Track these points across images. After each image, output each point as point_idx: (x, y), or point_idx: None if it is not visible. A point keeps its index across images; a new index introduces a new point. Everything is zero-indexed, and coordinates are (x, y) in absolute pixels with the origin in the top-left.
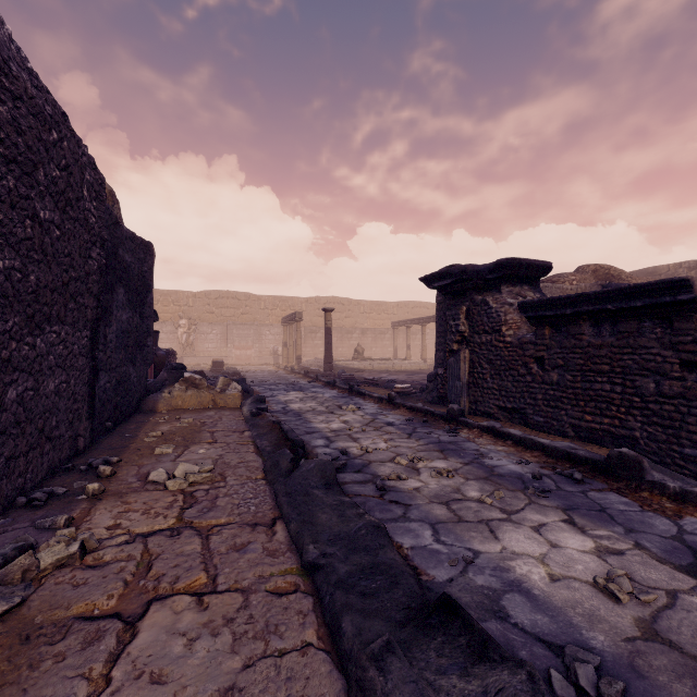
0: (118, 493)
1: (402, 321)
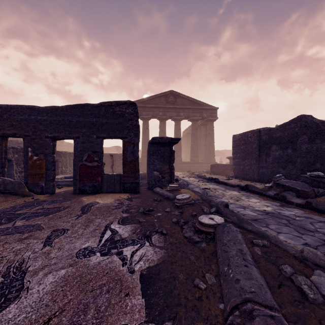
0: (233, 179)
1: None
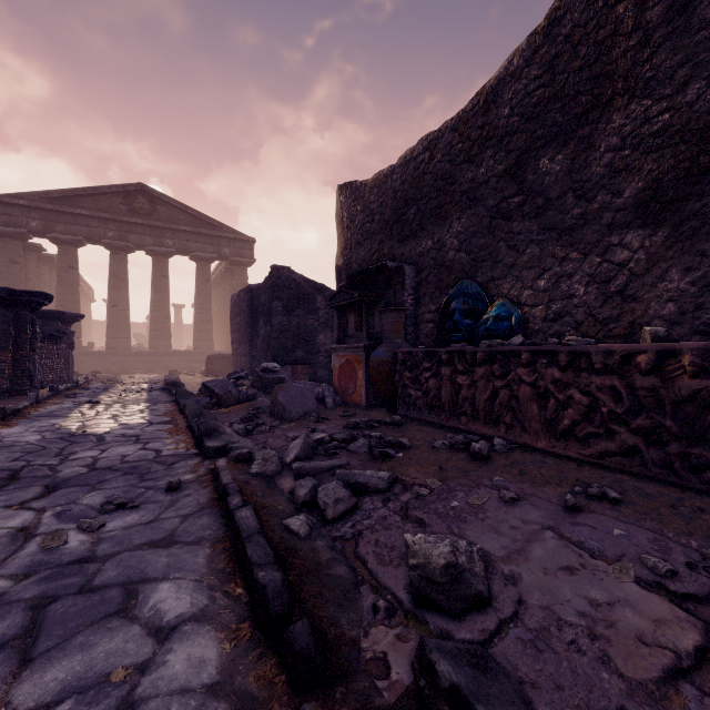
0: None
1: None
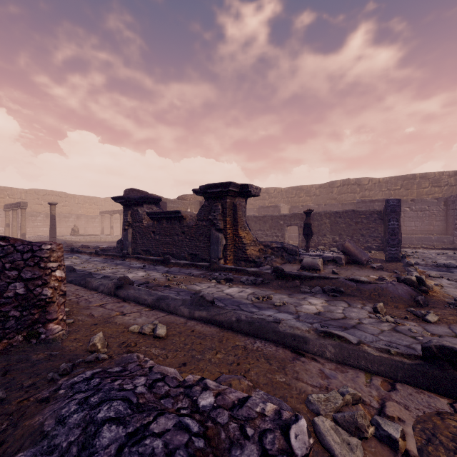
0: None
1: (107, 211)
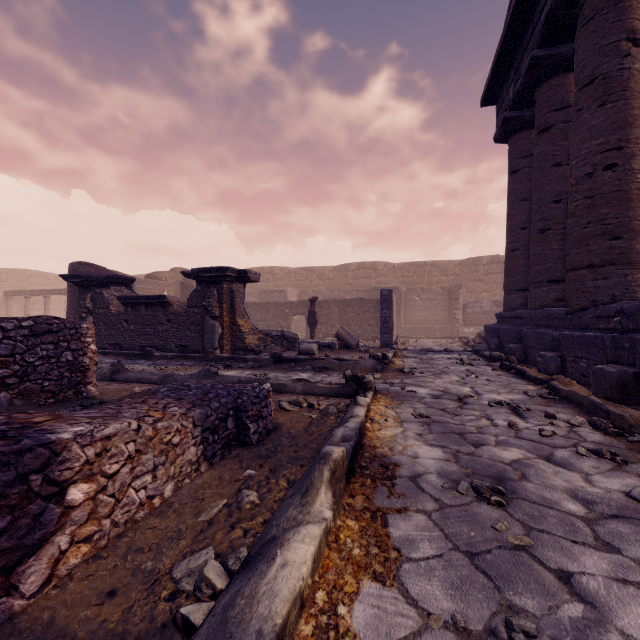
0: None
1: (19, 291)
